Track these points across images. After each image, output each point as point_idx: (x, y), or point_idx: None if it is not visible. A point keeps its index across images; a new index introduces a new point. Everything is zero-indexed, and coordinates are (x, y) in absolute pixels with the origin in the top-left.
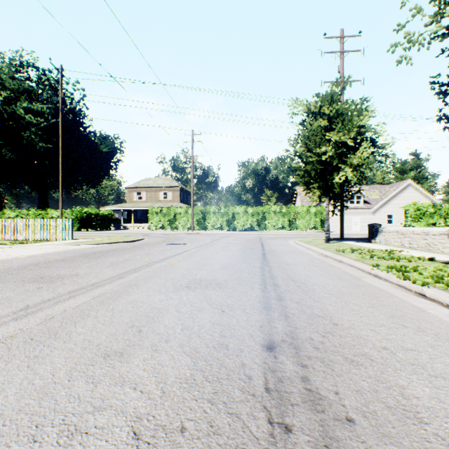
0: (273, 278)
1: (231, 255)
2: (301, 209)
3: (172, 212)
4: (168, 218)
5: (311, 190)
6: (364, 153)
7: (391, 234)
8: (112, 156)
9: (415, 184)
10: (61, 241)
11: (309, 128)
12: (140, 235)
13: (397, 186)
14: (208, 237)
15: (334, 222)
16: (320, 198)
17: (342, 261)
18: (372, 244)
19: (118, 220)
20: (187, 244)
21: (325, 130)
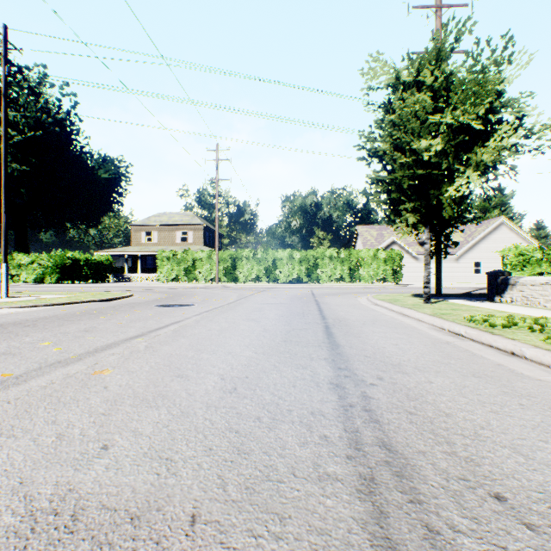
0: (407, 474)
1: (261, 332)
2: (366, 253)
3: (190, 257)
4: (184, 266)
5: (399, 215)
6: (505, 141)
7: (540, 288)
8: (115, 185)
9: (510, 223)
10: None
11: (401, 104)
12: (137, 289)
13: (487, 225)
14: (234, 292)
15: (406, 272)
16: (414, 229)
17: (517, 353)
18: (504, 305)
19: (123, 269)
20: (193, 305)
21: (425, 112)
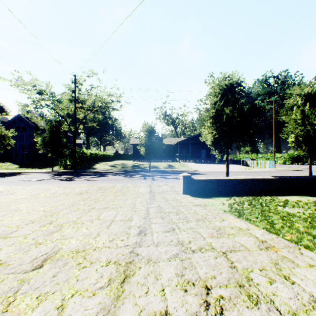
0: None
1: None
2: None
3: None
4: None
5: None
6: None
7: None
8: None
9: None
10: (269, 168)
11: None
12: None
13: None
14: None
15: None
16: None
17: None
18: None
19: None
20: (315, 173)
21: None
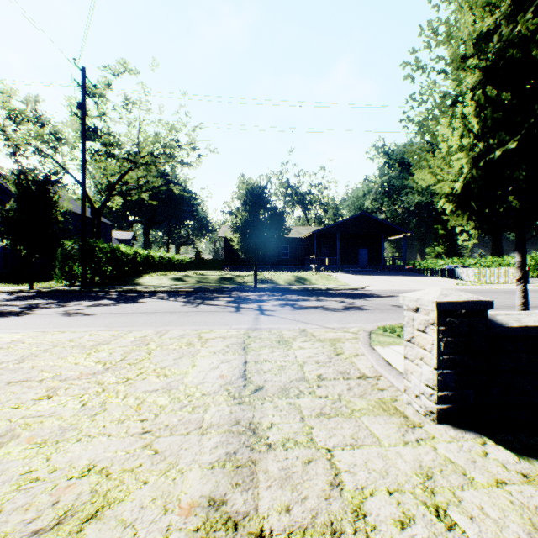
0: None
1: None
2: None
3: None
4: None
5: None
6: None
7: None
8: None
9: None
10: None
11: None
12: None
13: None
14: None
15: None
16: None
17: None
18: None
19: None
20: None
21: None
